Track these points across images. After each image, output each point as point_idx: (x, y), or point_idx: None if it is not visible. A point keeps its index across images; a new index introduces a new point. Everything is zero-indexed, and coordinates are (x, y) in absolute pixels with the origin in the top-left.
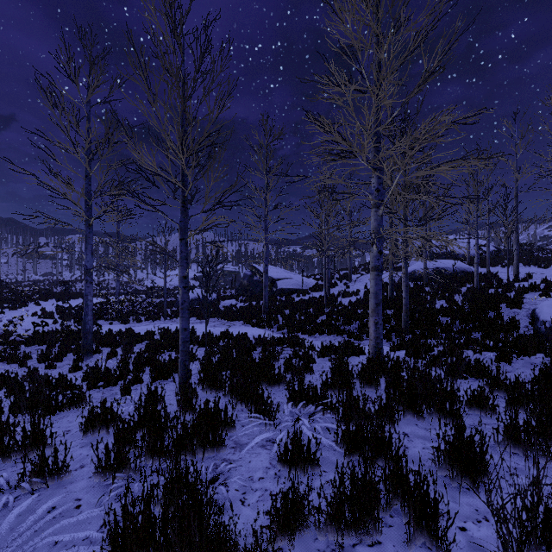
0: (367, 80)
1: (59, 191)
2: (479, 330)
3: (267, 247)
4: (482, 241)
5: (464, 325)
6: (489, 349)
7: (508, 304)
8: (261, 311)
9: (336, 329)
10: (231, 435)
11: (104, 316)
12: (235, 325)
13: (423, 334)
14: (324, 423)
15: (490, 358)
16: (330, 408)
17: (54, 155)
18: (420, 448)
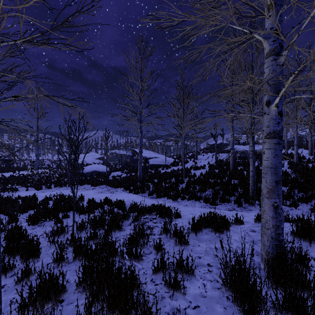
0: None
1: None
2: None
3: (141, 134)
4: None
5: (305, 194)
6: None
7: None
8: (137, 180)
9: (194, 195)
10: None
11: (27, 183)
12: (117, 191)
13: None
14: None
15: None
16: None
17: None
18: None
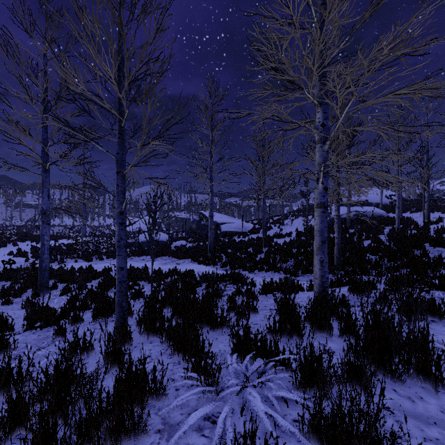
0: (313, 10)
1: (13, 136)
2: (407, 267)
3: (212, 195)
4: (391, 193)
5: (393, 263)
6: (433, 287)
7: (431, 243)
8: (207, 250)
9: (274, 266)
10: (160, 405)
11: (72, 254)
12: (184, 263)
13: (354, 270)
14: (280, 392)
15: (439, 297)
16: (283, 363)
17: (10, 103)
18: (419, 438)
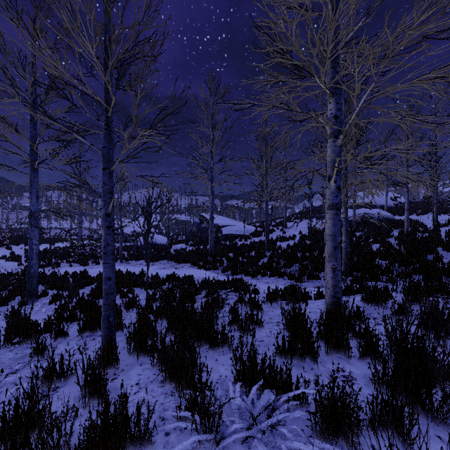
0: None
1: None
2: (420, 273)
3: (213, 196)
4: (395, 195)
5: (404, 268)
6: None
7: (444, 248)
8: (207, 254)
9: (278, 272)
10: None
11: (68, 258)
12: (183, 267)
13: (363, 276)
14: (296, 443)
15: None
16: (296, 397)
17: None
18: None
